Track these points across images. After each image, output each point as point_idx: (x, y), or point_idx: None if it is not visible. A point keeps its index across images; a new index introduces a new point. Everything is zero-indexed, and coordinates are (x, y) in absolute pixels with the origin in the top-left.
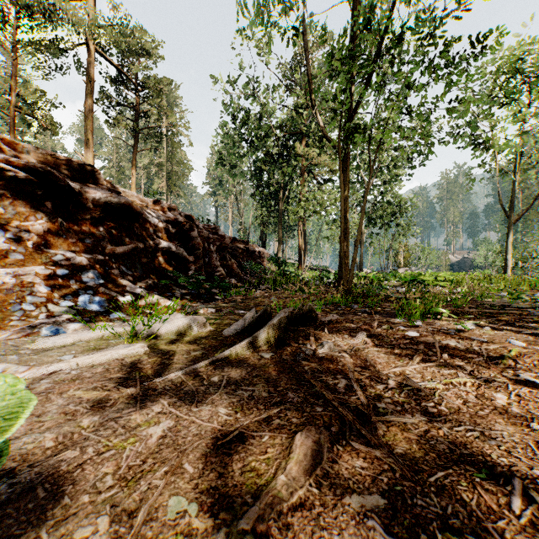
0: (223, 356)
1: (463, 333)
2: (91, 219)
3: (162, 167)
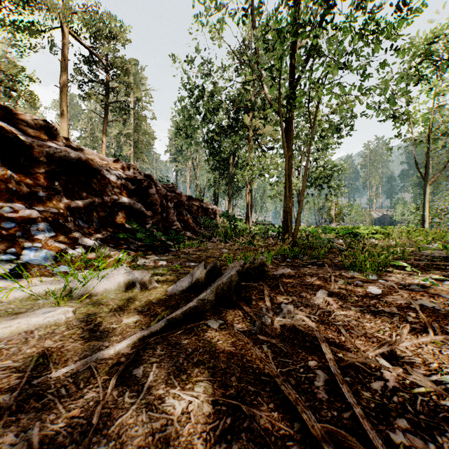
0: (158, 328)
1: (428, 290)
2: (45, 173)
3: (129, 137)
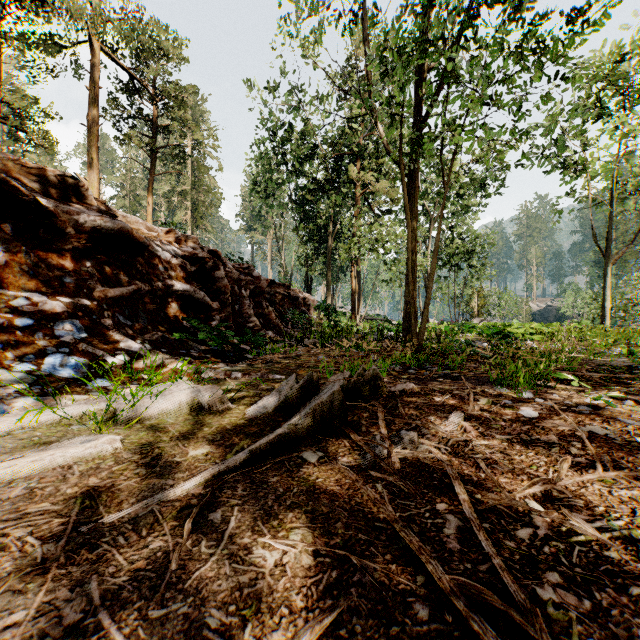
0: (238, 462)
1: (602, 412)
2: (73, 250)
3: (186, 195)
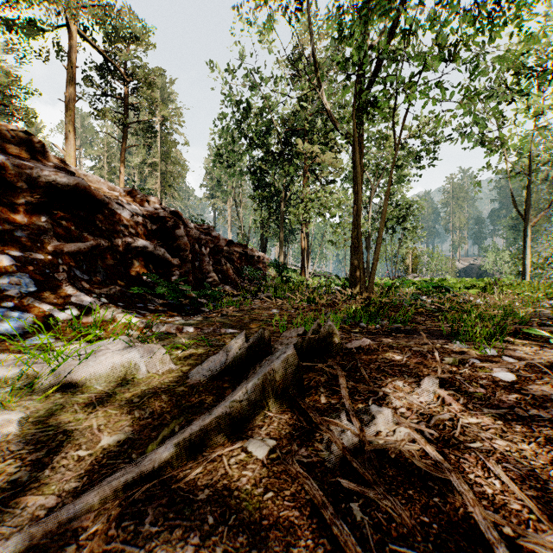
0: (156, 464)
1: None
2: (26, 204)
3: (155, 167)
